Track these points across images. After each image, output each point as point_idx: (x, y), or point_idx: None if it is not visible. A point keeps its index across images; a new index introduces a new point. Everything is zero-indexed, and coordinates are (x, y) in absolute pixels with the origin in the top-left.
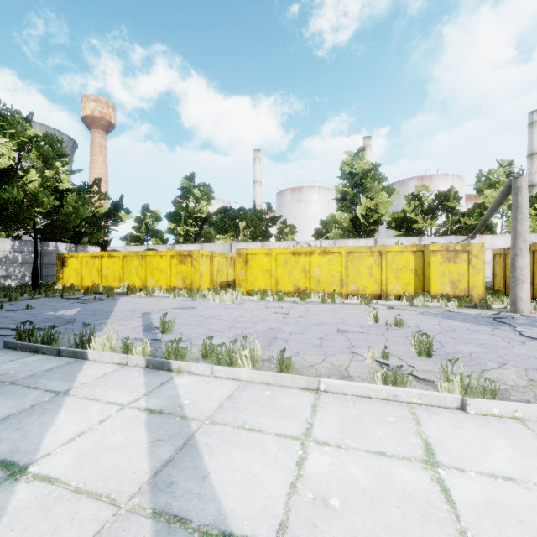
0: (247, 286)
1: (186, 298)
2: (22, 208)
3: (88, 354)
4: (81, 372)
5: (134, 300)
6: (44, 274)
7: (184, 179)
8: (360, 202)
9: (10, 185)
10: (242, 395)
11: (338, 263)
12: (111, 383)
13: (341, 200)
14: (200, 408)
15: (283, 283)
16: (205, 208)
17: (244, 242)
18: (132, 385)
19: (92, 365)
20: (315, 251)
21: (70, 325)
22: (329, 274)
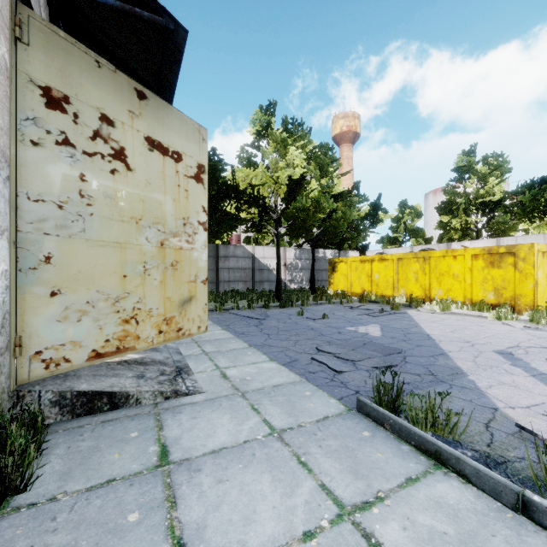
0: None
1: (524, 323)
2: (308, 215)
3: None
4: None
5: (434, 318)
6: (315, 279)
7: (460, 156)
8: None
9: (299, 195)
10: None
11: None
12: None
13: None
14: None
15: None
16: (496, 187)
17: None
18: None
19: None
20: None
21: (405, 364)
22: None
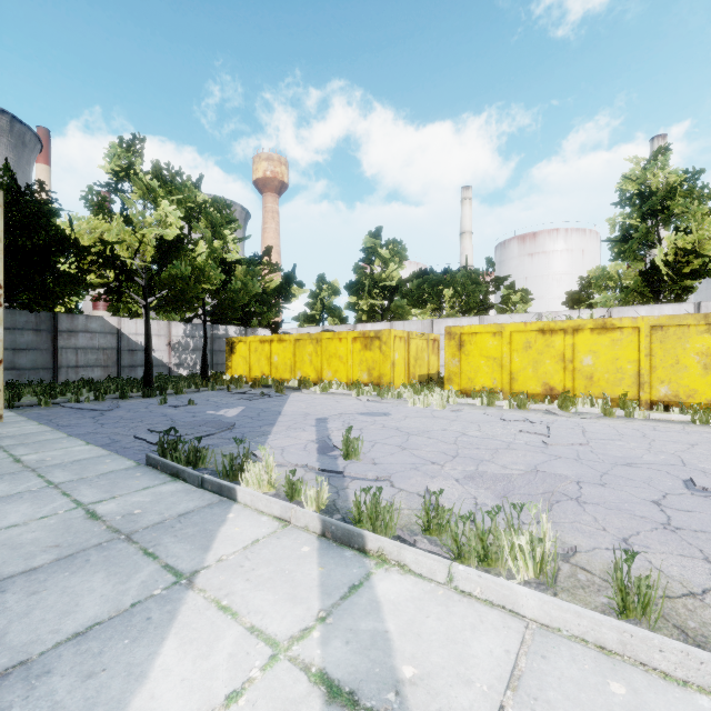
0: (461, 383)
1: (373, 397)
2: (189, 285)
3: (237, 493)
4: (223, 530)
5: (307, 398)
6: (214, 362)
7: (367, 237)
8: (659, 241)
9: (178, 259)
10: (545, 681)
11: (631, 347)
12: (262, 566)
13: (622, 242)
14: (445, 710)
15: (522, 379)
16: (395, 273)
17: (452, 318)
18: (296, 581)
19: (241, 514)
20: (583, 326)
21: (228, 433)
22: (612, 366)
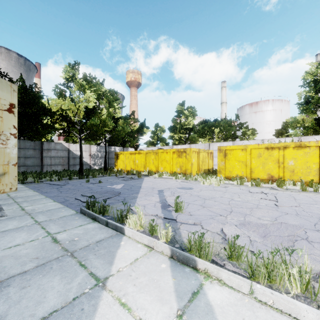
0: (225, 173)
1: (183, 180)
2: (99, 128)
3: (125, 230)
4: (119, 251)
5: (152, 180)
6: (109, 163)
7: (178, 105)
8: None
9: (94, 117)
10: None
11: (315, 156)
12: (141, 276)
13: (305, 104)
14: None
15: (257, 171)
16: (191, 122)
17: (219, 142)
18: (161, 287)
19: (127, 242)
20: (288, 145)
21: (117, 197)
22: (304, 165)
